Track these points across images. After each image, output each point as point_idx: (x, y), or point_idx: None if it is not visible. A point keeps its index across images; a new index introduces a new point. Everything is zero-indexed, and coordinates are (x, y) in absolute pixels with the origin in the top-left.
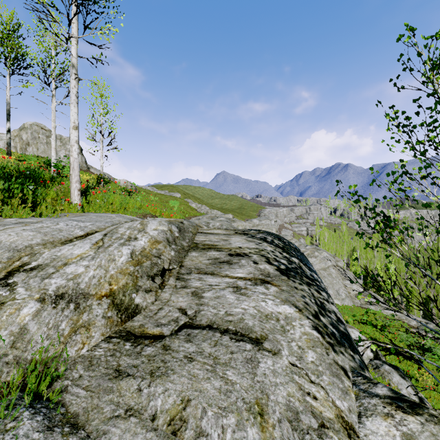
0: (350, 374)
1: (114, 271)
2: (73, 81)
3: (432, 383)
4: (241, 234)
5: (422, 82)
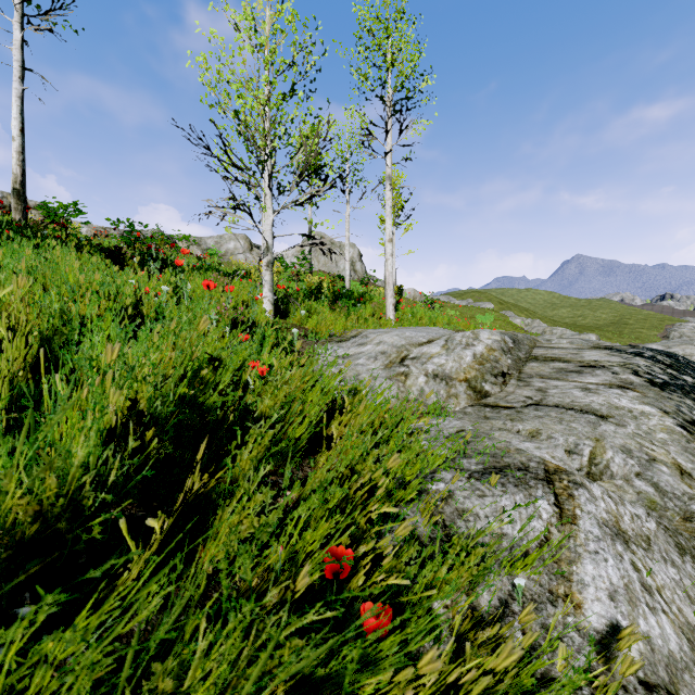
0: None
1: (465, 366)
2: (388, 193)
3: None
4: (601, 349)
5: None
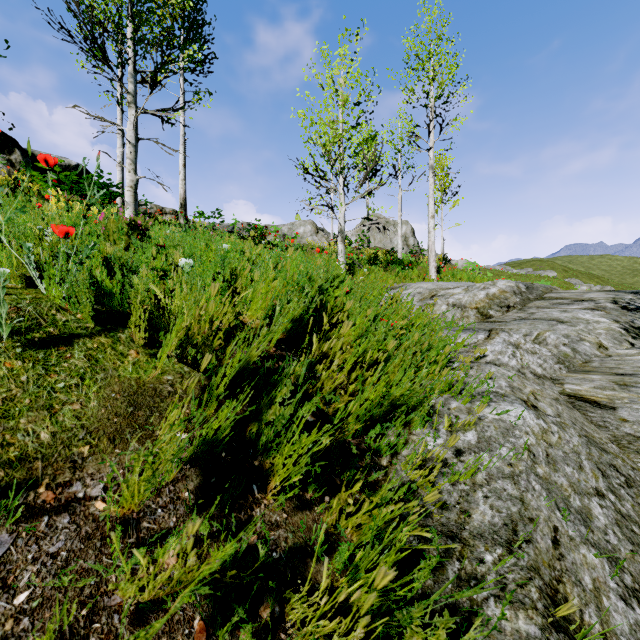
0: (636, 346)
1: (477, 300)
2: (431, 179)
3: None
4: (605, 291)
5: None
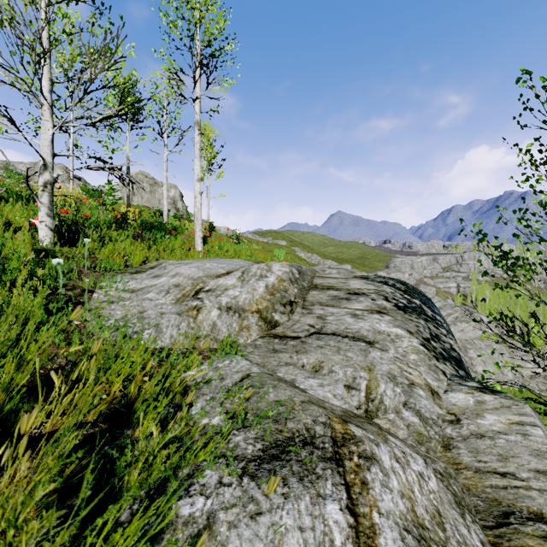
0: (448, 375)
1: (258, 297)
2: (197, 137)
3: None
4: (360, 278)
5: (543, 121)
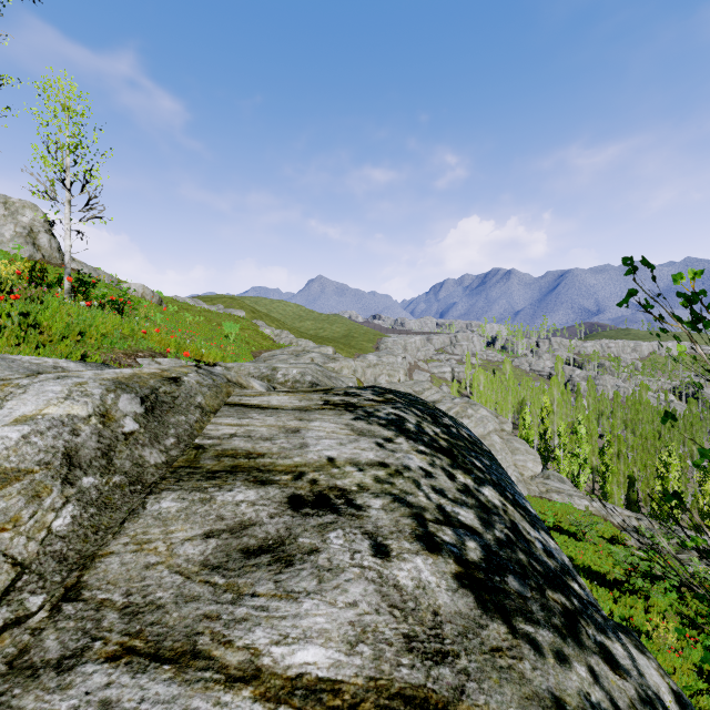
0: None
1: None
2: None
3: (675, 642)
4: (339, 409)
5: None
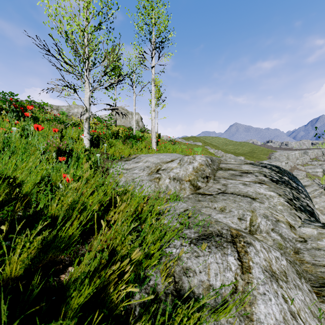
0: (302, 219)
1: (189, 173)
2: (153, 87)
3: None
4: (249, 164)
5: None
